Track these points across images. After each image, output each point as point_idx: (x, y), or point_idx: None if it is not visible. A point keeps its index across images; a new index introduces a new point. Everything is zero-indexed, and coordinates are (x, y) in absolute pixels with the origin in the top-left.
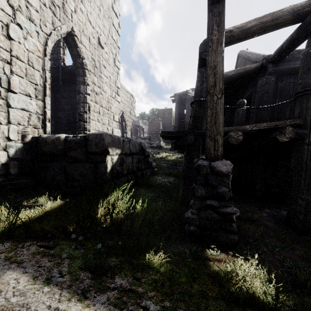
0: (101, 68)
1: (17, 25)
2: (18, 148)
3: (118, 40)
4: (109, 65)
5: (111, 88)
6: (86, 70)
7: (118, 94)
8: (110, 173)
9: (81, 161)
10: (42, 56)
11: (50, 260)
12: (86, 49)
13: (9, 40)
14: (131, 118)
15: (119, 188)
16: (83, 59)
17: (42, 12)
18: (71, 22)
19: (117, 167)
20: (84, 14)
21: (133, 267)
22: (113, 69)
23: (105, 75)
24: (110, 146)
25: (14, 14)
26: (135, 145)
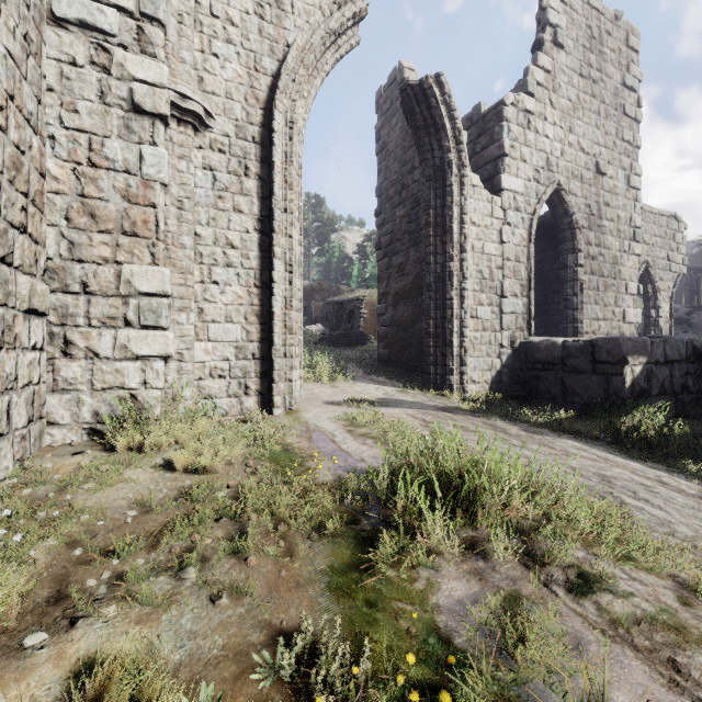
0: (600, 212)
1: (507, 225)
2: (508, 355)
3: (636, 134)
4: (615, 197)
5: (619, 236)
6: (576, 230)
7: (637, 240)
8: (629, 390)
9: (585, 371)
10: (526, 244)
11: (589, 443)
12: (576, 197)
13: (501, 245)
14: (673, 271)
15: (648, 405)
16: (573, 215)
17: (526, 192)
18: (556, 175)
19: (640, 382)
20: (574, 146)
21: (665, 464)
22: (625, 197)
23: (608, 219)
24: (629, 354)
25: (505, 215)
26: (678, 346)
